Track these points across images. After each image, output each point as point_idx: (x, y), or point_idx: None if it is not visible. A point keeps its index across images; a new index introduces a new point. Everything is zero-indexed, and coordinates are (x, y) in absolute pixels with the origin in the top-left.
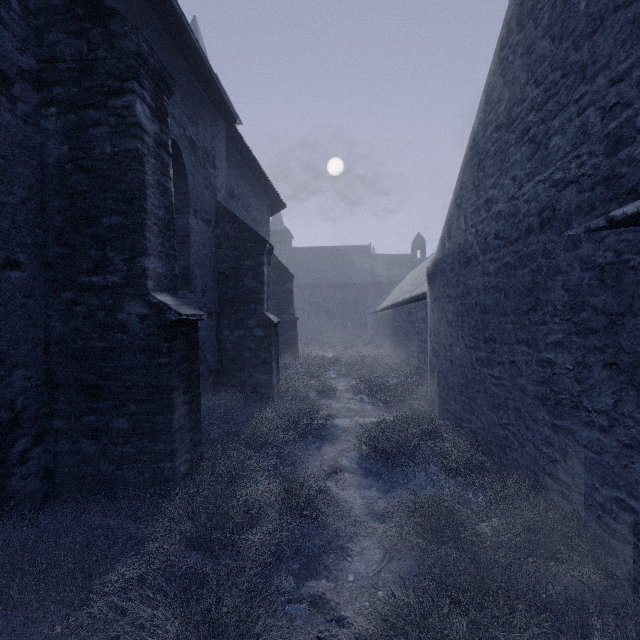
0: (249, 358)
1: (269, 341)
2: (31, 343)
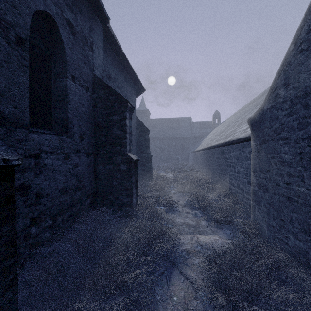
0: (116, 185)
1: (130, 173)
2: None
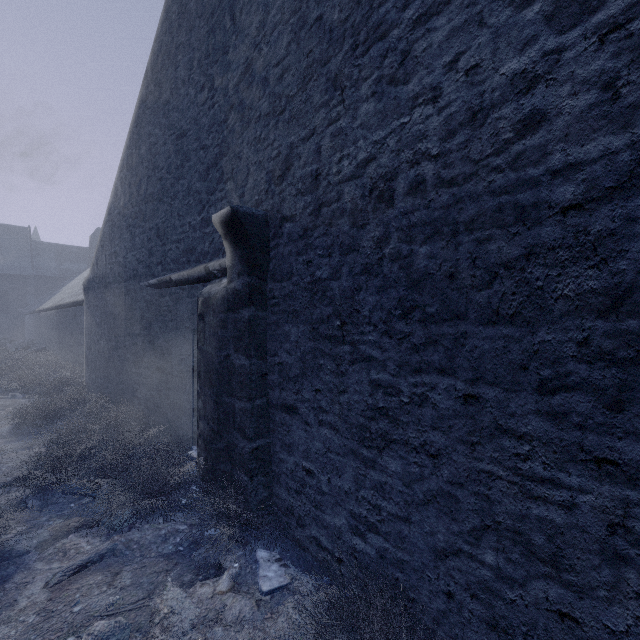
0: None
1: None
2: None
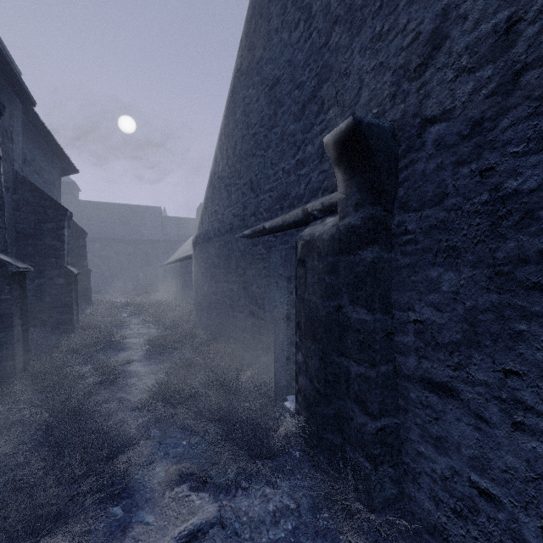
0: (50, 302)
1: (70, 288)
2: None
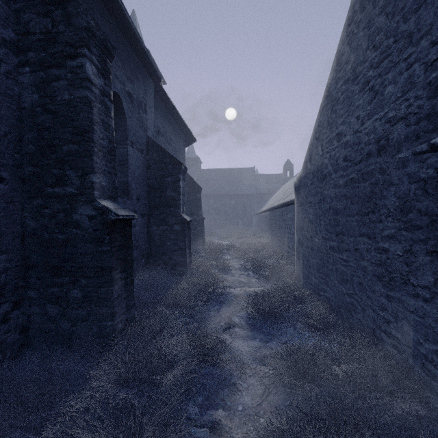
0: (170, 246)
1: (184, 234)
2: (11, 236)
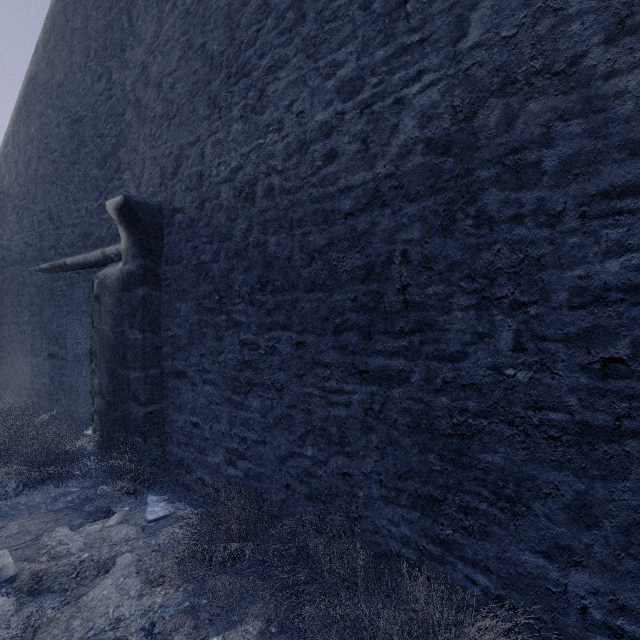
0: None
1: None
2: None
